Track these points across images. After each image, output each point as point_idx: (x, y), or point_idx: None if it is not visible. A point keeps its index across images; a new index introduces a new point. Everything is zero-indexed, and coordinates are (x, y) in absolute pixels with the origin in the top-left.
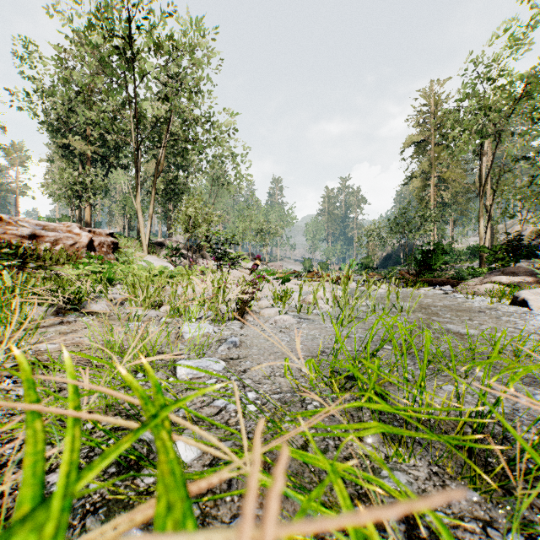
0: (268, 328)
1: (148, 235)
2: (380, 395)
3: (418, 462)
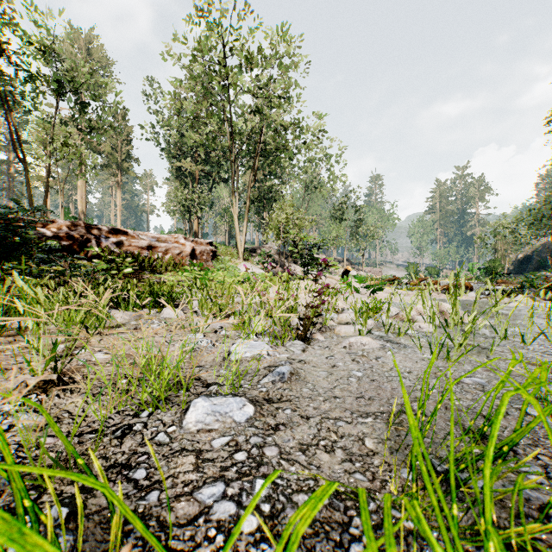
0: (338, 354)
1: (244, 243)
2: None
3: None
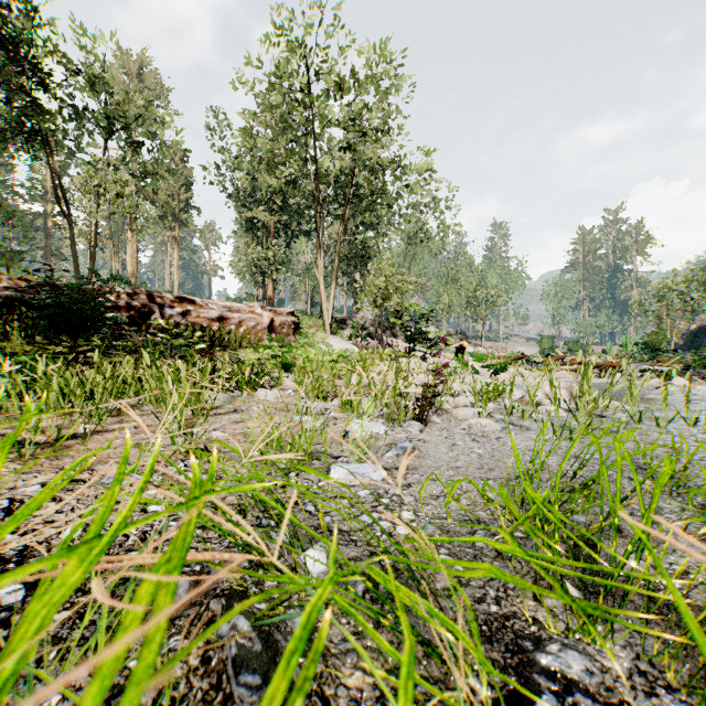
0: (458, 434)
1: (331, 312)
2: (591, 546)
3: (617, 650)
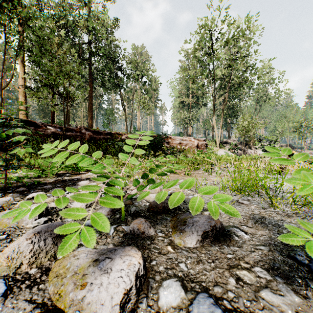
0: None
1: (219, 138)
2: None
3: None
